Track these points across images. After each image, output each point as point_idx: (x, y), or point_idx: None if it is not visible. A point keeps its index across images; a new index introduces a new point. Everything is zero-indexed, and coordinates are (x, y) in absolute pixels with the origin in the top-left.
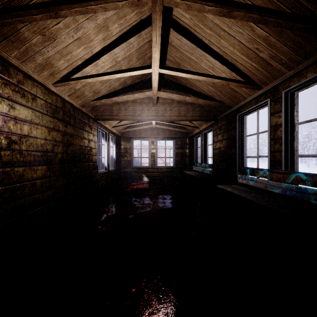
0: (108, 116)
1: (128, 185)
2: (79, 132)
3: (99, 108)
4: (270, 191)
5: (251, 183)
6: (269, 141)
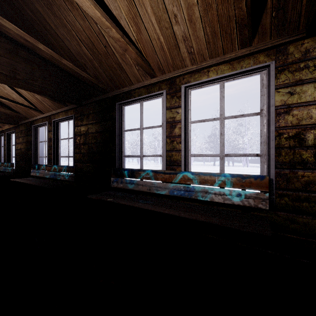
0: None
1: None
2: None
3: None
4: (48, 178)
5: (38, 174)
6: (47, 148)
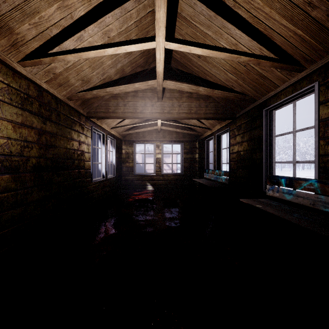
0: (103, 113)
1: (130, 196)
2: (65, 131)
3: (92, 103)
4: (318, 209)
5: (289, 197)
6: (316, 141)
